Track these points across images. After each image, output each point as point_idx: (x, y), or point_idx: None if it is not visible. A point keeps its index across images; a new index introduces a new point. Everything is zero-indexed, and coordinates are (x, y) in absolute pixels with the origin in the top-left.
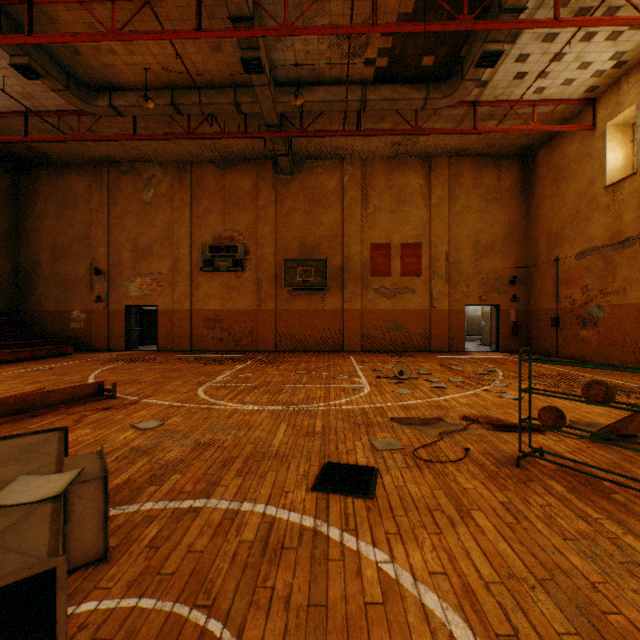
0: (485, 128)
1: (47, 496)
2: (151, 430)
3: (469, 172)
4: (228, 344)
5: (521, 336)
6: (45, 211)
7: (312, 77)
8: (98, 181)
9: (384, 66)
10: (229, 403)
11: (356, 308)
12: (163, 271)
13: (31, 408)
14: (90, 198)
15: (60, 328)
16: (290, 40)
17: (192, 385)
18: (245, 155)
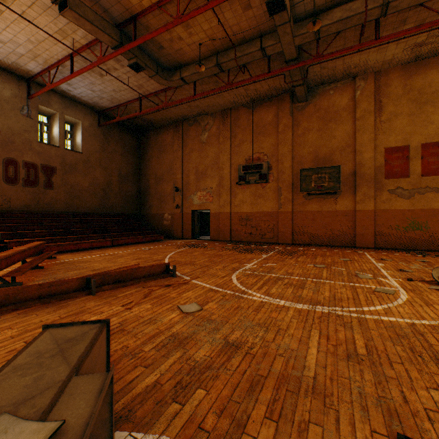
0: None
1: None
2: (191, 314)
3: None
4: (255, 237)
5: None
6: (151, 156)
7: (329, 2)
8: (177, 133)
9: None
10: (256, 293)
11: (368, 208)
12: (213, 186)
13: (125, 279)
14: (173, 144)
15: (158, 224)
16: None
17: (228, 270)
18: (268, 94)
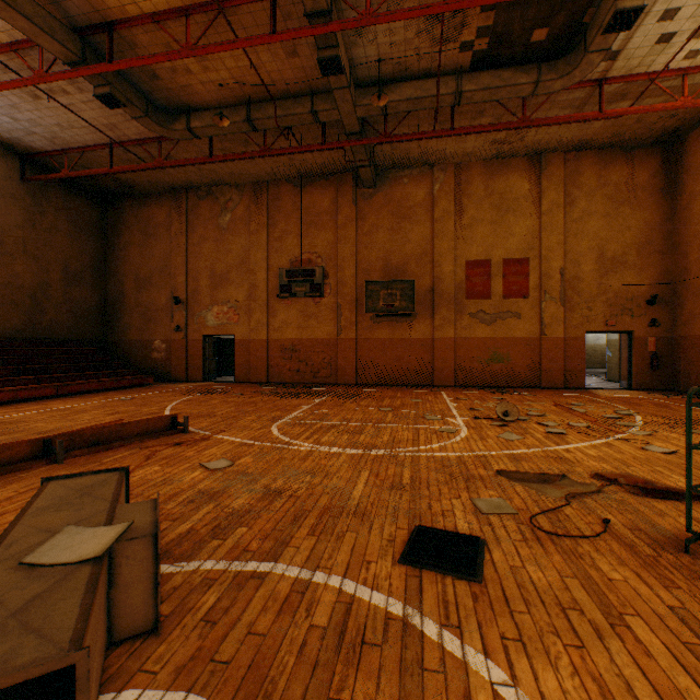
0: (615, 111)
1: (87, 556)
2: (220, 471)
3: (591, 169)
4: (305, 376)
5: (663, 370)
6: (129, 242)
7: (397, 73)
8: (177, 208)
9: (483, 49)
10: (304, 443)
11: (448, 336)
12: (239, 299)
13: (107, 440)
14: (170, 226)
15: (143, 358)
16: (372, 32)
17: (266, 421)
18: (323, 170)
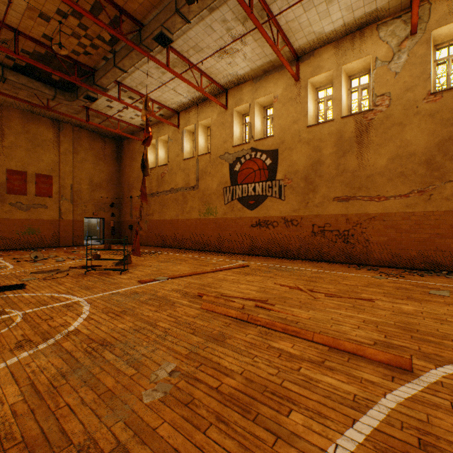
0: (94, 123)
1: None
2: None
3: (87, 139)
4: None
5: (117, 235)
6: None
7: None
8: None
9: (23, 65)
10: None
11: None
12: None
13: None
14: None
15: None
16: None
17: None
18: None
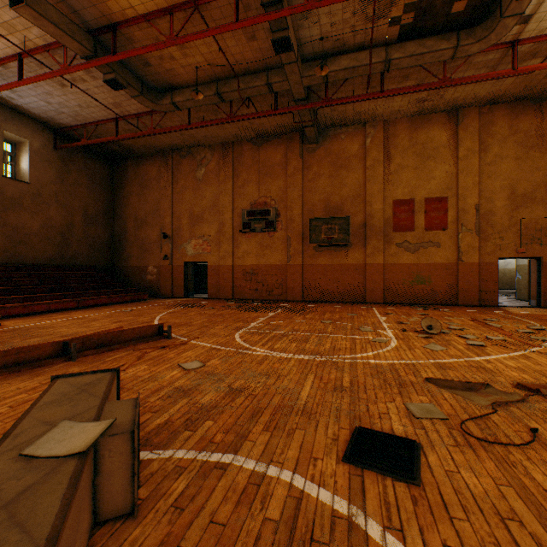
0: (526, 67)
1: (74, 451)
2: (193, 371)
3: (503, 119)
4: (262, 294)
5: None
6: (130, 192)
7: (336, 48)
8: (165, 165)
9: (409, 22)
10: (260, 349)
11: (378, 262)
12: (211, 234)
13: (109, 343)
14: (160, 179)
15: (140, 279)
16: (316, 15)
17: (231, 330)
18: (276, 131)
